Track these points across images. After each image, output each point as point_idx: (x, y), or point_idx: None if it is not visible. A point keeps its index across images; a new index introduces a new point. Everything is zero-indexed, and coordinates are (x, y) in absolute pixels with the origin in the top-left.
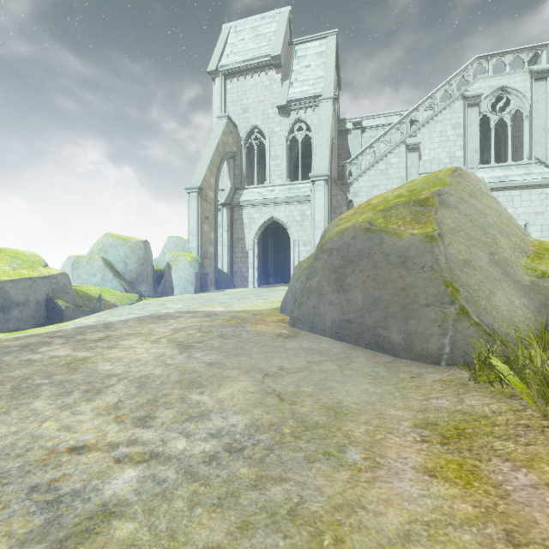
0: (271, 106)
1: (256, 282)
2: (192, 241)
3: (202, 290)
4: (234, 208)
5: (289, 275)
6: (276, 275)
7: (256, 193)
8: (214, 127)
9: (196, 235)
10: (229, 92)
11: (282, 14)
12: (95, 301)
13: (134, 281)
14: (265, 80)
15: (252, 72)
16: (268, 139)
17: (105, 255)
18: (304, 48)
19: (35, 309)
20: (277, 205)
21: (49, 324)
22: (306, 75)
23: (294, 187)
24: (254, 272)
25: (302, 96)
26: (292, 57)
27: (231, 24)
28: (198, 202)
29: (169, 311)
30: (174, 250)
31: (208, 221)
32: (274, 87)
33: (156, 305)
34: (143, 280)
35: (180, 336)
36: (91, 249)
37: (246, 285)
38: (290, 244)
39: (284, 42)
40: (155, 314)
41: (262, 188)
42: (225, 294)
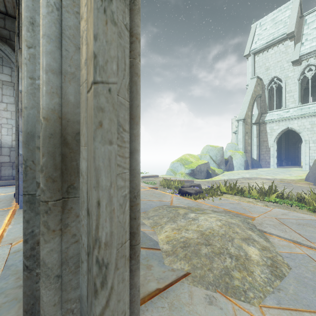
0: (286, 62)
1: (275, 165)
2: (239, 145)
3: (246, 168)
4: (260, 124)
5: (298, 160)
6: (287, 160)
7: (276, 114)
8: (249, 84)
9: (242, 142)
10: (256, 62)
11: (294, 2)
12: (215, 171)
13: (219, 164)
14: (282, 48)
15: (272, 46)
16: (284, 82)
17: (208, 153)
18: (313, 15)
19: (205, 173)
20: (291, 120)
21: (207, 178)
22: (315, 34)
23: (305, 107)
24: (274, 159)
25: (311, 50)
26: (302, 26)
27: (256, 23)
28: (243, 125)
29: (248, 177)
30: (230, 149)
31: (247, 134)
32: (288, 50)
33: (237, 174)
34: (222, 164)
35: (268, 184)
36: (201, 151)
37: (268, 166)
38: (298, 140)
39: (296, 20)
40: (244, 177)
41: (280, 111)
42: (261, 171)
